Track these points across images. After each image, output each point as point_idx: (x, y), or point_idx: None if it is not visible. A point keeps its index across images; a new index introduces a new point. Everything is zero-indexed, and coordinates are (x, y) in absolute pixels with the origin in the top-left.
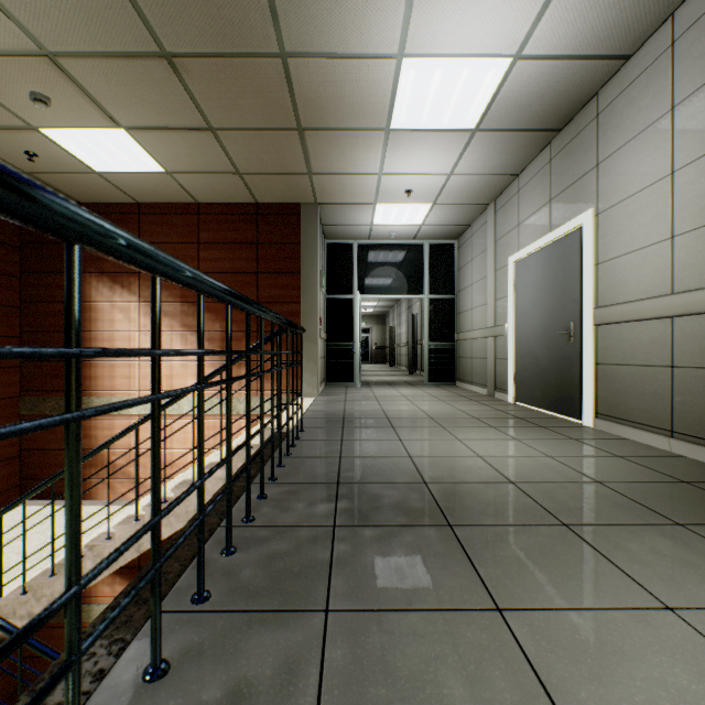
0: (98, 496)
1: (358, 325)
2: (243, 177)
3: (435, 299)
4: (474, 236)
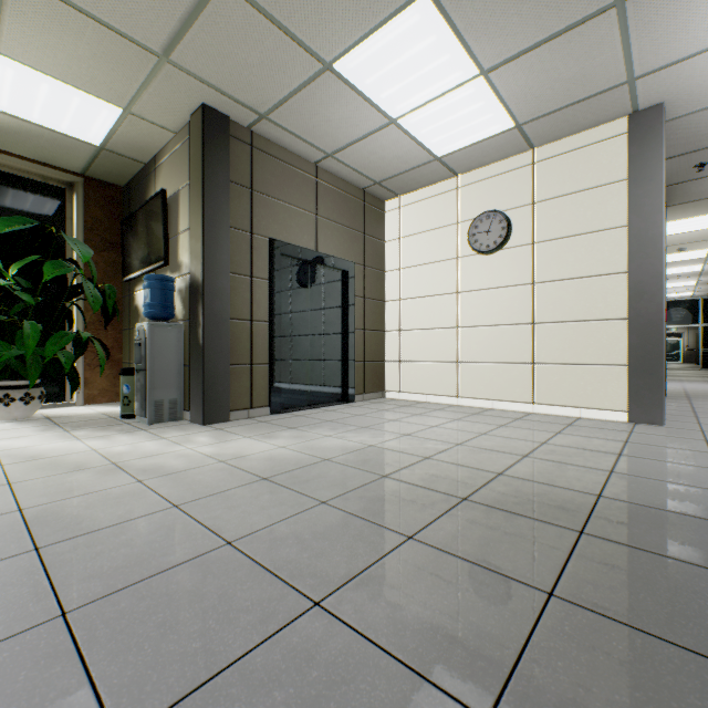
0: None
1: None
2: None
3: (706, 326)
4: None
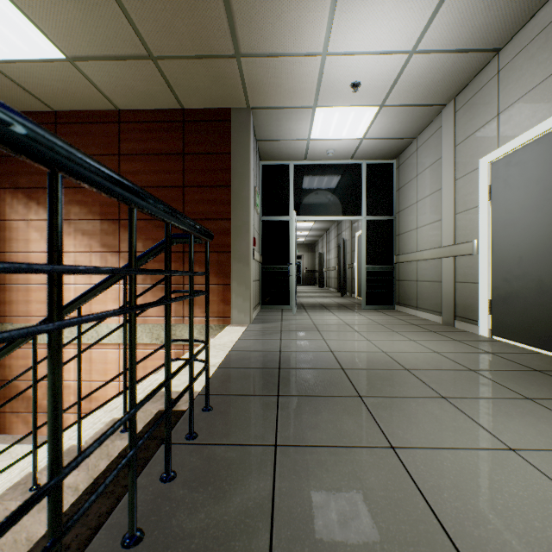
0: (12, 431)
1: (294, 246)
2: (160, 66)
3: (373, 220)
4: (420, 149)
